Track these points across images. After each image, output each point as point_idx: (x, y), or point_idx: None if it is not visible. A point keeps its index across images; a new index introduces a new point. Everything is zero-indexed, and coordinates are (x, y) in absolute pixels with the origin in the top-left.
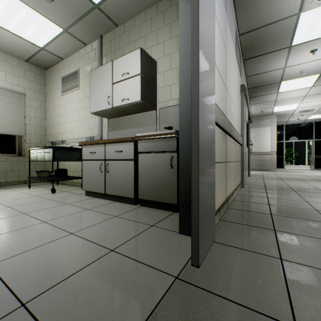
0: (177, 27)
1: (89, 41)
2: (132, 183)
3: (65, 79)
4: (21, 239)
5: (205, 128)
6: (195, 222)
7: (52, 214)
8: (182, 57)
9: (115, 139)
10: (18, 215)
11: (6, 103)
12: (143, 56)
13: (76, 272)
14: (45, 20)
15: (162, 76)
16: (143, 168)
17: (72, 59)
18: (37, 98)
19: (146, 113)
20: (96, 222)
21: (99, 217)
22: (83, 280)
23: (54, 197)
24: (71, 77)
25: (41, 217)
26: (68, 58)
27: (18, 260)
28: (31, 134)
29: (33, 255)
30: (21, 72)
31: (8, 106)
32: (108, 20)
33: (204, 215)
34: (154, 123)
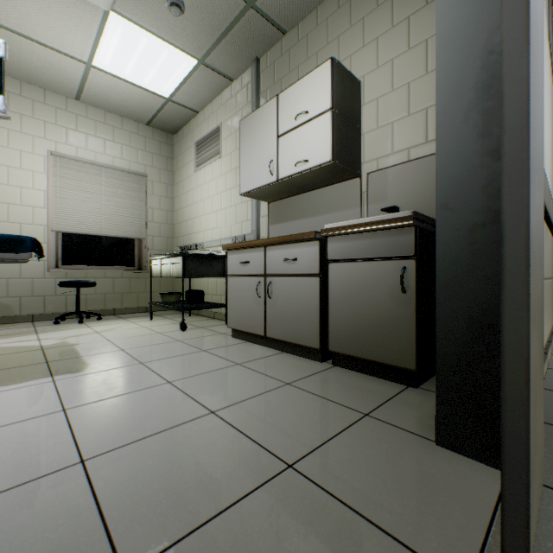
0: (408, 1)
1: (236, 74)
2: (316, 321)
3: (201, 144)
4: (133, 414)
5: (534, 189)
6: (515, 443)
7: (182, 369)
8: (443, 37)
9: (284, 236)
10: (132, 366)
11: (122, 190)
12: (336, 73)
13: (223, 510)
14: (172, 50)
15: (374, 108)
16: (338, 292)
17: (211, 109)
18: (162, 180)
19: (340, 185)
20: (253, 394)
21: (257, 383)
22: (236, 536)
23: (185, 338)
24: (209, 139)
25: (164, 372)
26: (205, 110)
27: (125, 458)
28: (154, 235)
29: (148, 451)
30: (141, 143)
31: (124, 195)
32: (268, 27)
33: (534, 422)
34: (356, 203)
